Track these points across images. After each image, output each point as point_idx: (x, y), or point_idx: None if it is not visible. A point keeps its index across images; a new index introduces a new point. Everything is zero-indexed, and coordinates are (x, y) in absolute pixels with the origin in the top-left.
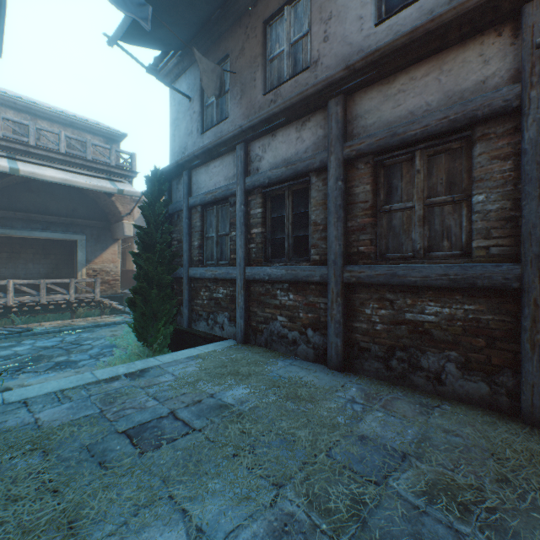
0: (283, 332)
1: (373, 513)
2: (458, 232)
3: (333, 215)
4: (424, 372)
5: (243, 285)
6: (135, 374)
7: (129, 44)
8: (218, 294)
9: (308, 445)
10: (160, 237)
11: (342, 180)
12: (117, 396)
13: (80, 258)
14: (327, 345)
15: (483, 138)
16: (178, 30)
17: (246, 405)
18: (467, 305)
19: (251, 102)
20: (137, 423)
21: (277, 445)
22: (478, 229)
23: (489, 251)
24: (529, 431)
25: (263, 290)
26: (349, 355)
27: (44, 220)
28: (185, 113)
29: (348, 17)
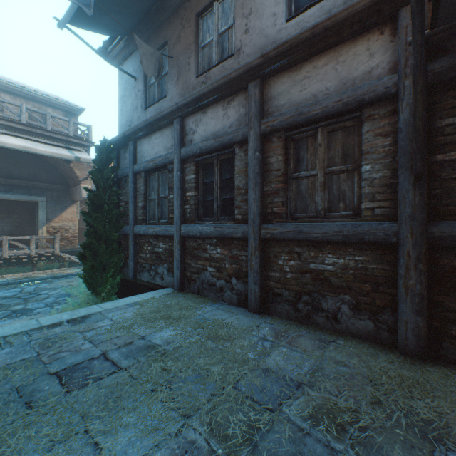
0: (212, 280)
1: (264, 437)
2: (351, 196)
3: (252, 181)
4: (324, 313)
5: (179, 241)
6: (77, 320)
7: (78, 28)
8: (158, 249)
9: (219, 378)
10: (108, 199)
11: (259, 151)
12: (56, 340)
13: (41, 217)
14: (248, 291)
15: (370, 118)
16: (122, 18)
17: (172, 345)
18: (357, 257)
19: (186, 83)
20: (69, 364)
21: (192, 380)
22: (366, 193)
23: (374, 211)
24: (403, 360)
25: (196, 245)
26: (265, 300)
27: (7, 183)
28: (131, 91)
29: (264, 13)
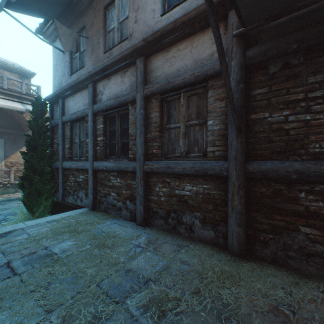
0: (114, 202)
1: None
2: (202, 142)
3: (139, 130)
4: (184, 225)
5: (92, 173)
6: (0, 235)
7: (14, 11)
8: (79, 179)
9: (89, 279)
10: (43, 141)
11: (143, 108)
12: None
13: (0, 154)
14: (136, 210)
15: (212, 88)
16: (49, 6)
17: (66, 253)
18: (204, 185)
19: (97, 57)
20: None
21: (68, 281)
22: (210, 140)
23: (215, 153)
24: (229, 258)
25: (104, 176)
26: (148, 216)
27: None
28: (61, 61)
29: (147, 9)
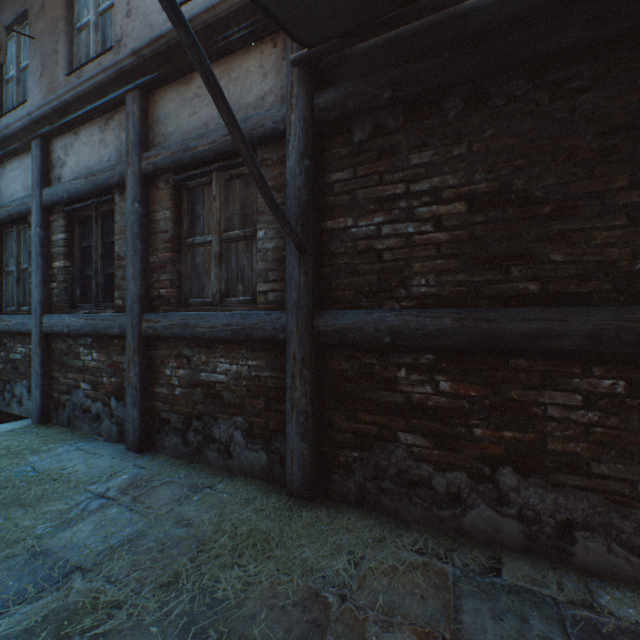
0: (86, 404)
1: None
2: (251, 274)
3: (131, 247)
4: (217, 444)
5: (39, 341)
6: None
7: None
8: (16, 355)
9: None
10: None
11: (139, 201)
12: None
13: None
14: (126, 419)
15: (264, 164)
16: None
17: None
18: (251, 361)
19: (53, 83)
20: None
21: None
22: (260, 270)
23: (268, 296)
24: (281, 504)
25: (66, 347)
26: (152, 430)
27: None
28: None
29: None
